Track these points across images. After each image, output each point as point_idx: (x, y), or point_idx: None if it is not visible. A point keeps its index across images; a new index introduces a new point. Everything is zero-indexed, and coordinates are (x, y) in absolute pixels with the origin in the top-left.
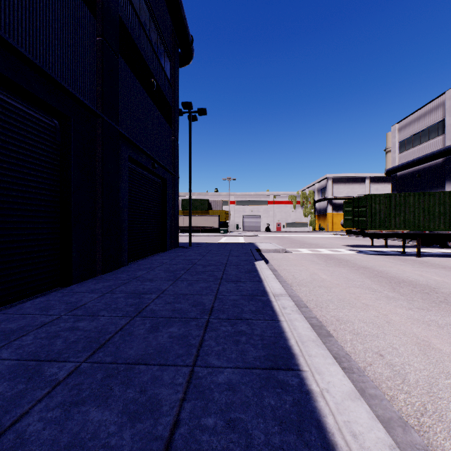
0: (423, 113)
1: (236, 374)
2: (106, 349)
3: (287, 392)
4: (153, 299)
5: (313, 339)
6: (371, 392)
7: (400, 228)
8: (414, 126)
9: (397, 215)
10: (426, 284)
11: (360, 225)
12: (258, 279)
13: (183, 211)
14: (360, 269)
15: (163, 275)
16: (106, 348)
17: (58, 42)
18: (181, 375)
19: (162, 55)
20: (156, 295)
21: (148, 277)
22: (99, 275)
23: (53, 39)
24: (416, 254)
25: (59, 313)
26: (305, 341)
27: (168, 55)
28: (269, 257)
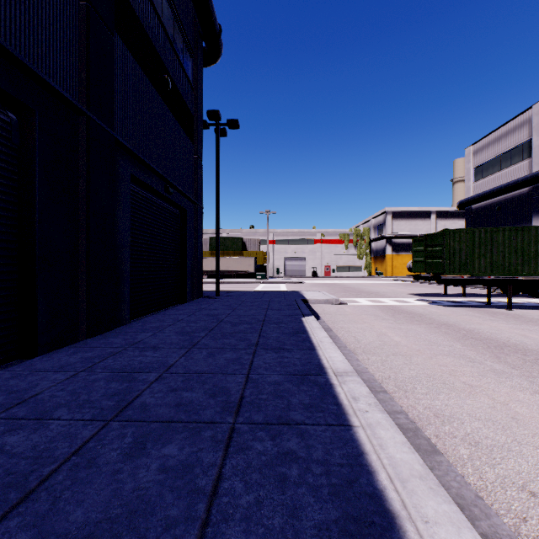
0: (504, 132)
1: None
2: (30, 508)
3: None
4: (150, 383)
5: (420, 472)
6: None
7: (486, 273)
8: (492, 148)
9: (481, 256)
10: (538, 349)
11: (435, 268)
12: (309, 345)
13: (211, 252)
14: (441, 327)
15: (175, 339)
16: (31, 504)
17: None
18: None
19: (180, 47)
20: (156, 375)
21: (152, 342)
22: (83, 339)
23: None
24: (507, 306)
25: None
26: (406, 478)
27: (189, 48)
28: (319, 310)
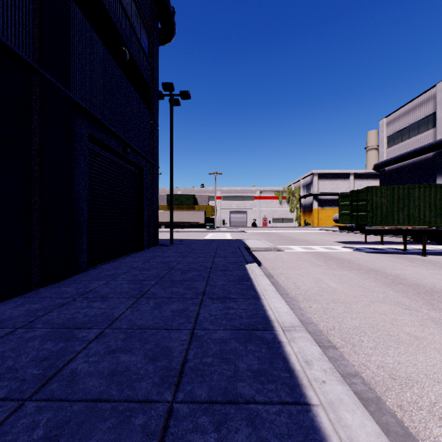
0: (412, 106)
1: None
2: None
3: None
4: (88, 343)
5: None
6: None
7: (404, 224)
8: (402, 120)
9: (400, 209)
10: None
11: (359, 220)
12: (253, 293)
13: (168, 206)
14: (370, 273)
15: (126, 287)
16: None
17: None
18: None
19: (138, 25)
20: (97, 331)
21: (102, 291)
22: (37, 288)
23: None
24: (422, 253)
25: None
26: None
27: (146, 27)
28: (260, 257)
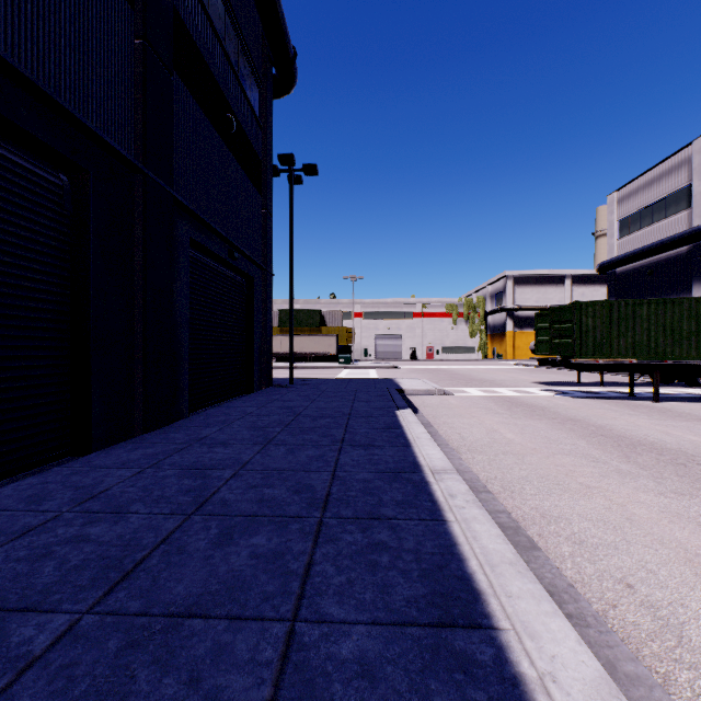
0: (657, 174)
1: (374, 638)
2: (134, 584)
3: (475, 682)
4: (226, 480)
5: (511, 559)
6: (629, 670)
7: (627, 356)
8: (642, 195)
9: (621, 335)
10: (678, 448)
11: (563, 350)
12: (403, 441)
13: (281, 329)
14: (566, 423)
15: (246, 434)
16: (133, 581)
17: (67, 42)
18: (270, 643)
19: (246, 77)
20: (231, 472)
21: (220, 438)
22: (139, 434)
23: (56, 37)
24: (653, 398)
25: (59, 508)
26: (496, 564)
27: (256, 78)
28: (418, 402)
